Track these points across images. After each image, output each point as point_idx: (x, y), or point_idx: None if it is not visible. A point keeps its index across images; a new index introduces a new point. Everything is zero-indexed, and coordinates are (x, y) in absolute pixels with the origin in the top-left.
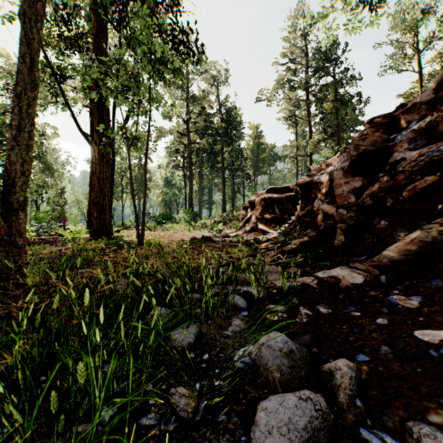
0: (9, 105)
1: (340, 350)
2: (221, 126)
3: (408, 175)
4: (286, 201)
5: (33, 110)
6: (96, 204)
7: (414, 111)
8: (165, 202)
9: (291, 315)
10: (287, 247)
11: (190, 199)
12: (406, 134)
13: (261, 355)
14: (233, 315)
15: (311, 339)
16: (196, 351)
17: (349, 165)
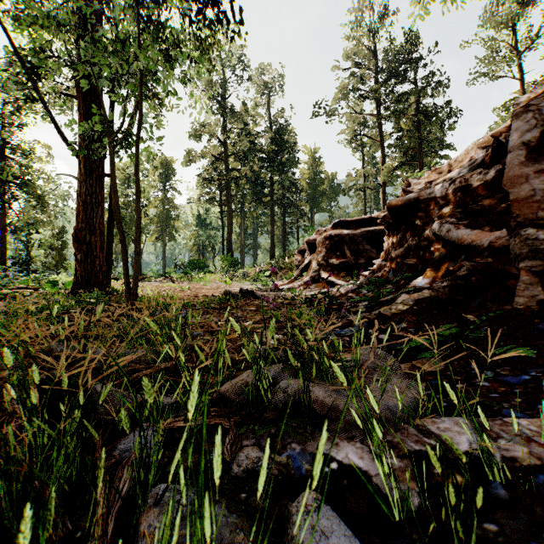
0: None
1: None
2: (268, 149)
3: None
4: (362, 239)
5: None
6: (81, 241)
7: None
8: (198, 247)
9: None
10: (389, 308)
11: (228, 241)
12: None
13: None
14: None
15: None
16: None
17: (539, 137)
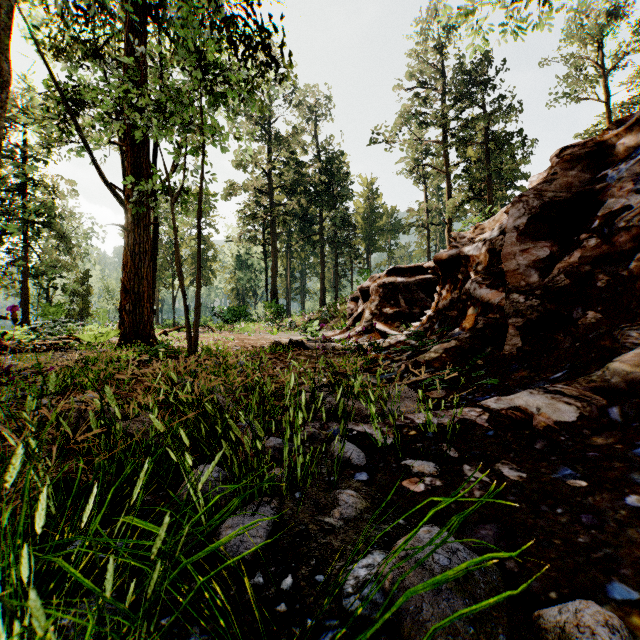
0: (4, 147)
1: (567, 568)
2: (318, 180)
3: (635, 234)
4: (417, 287)
5: (0, 124)
6: (129, 292)
7: (639, 131)
8: (237, 291)
9: (450, 482)
10: (423, 356)
11: (273, 286)
12: (628, 167)
13: (405, 585)
14: (341, 480)
15: (498, 537)
16: (267, 568)
17: (527, 223)
